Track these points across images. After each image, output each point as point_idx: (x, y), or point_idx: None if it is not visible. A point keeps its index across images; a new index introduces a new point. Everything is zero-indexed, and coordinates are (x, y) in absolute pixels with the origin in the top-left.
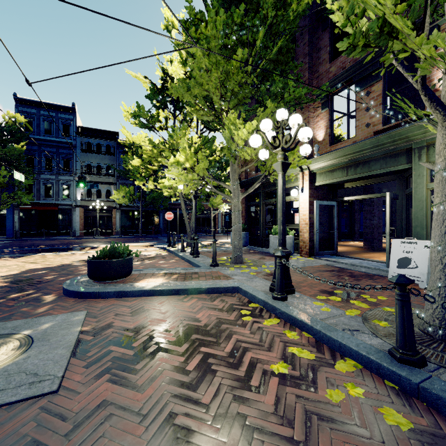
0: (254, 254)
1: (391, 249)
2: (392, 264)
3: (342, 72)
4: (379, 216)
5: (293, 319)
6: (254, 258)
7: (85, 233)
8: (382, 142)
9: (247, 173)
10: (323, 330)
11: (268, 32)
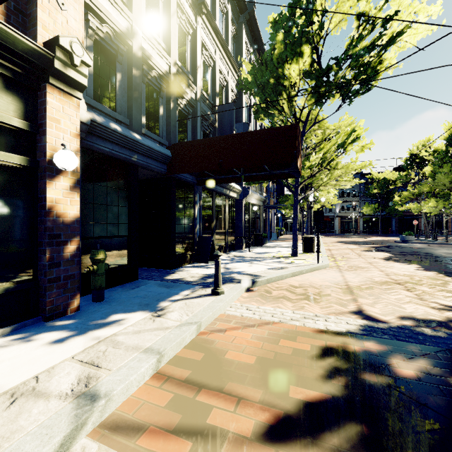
0: None
1: None
2: None
3: None
4: None
5: None
6: None
7: (340, 232)
8: None
9: None
10: None
11: None
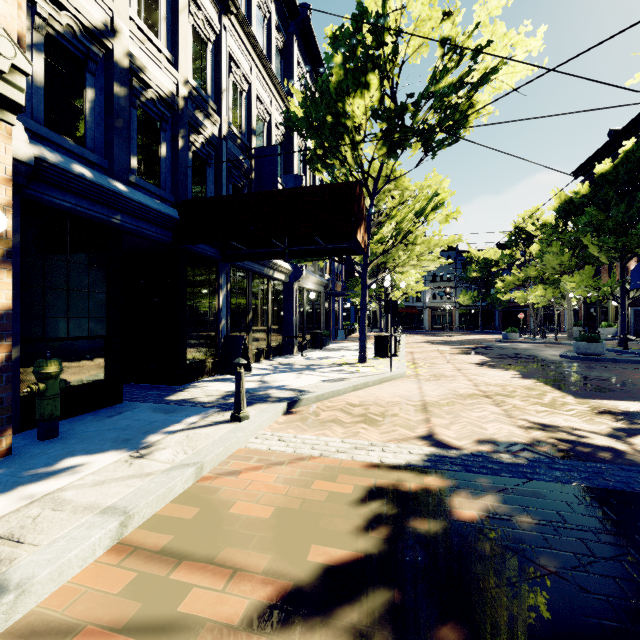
0: None
1: None
2: None
3: None
4: None
5: None
6: None
7: (431, 328)
8: None
9: None
10: None
11: None
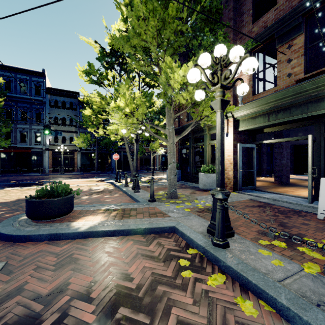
0: (185, 188)
1: (320, 188)
2: (322, 202)
3: (265, 30)
4: (287, 157)
5: (244, 279)
6: (187, 193)
7: (53, 170)
8: (305, 89)
9: (179, 122)
10: (294, 308)
11: None
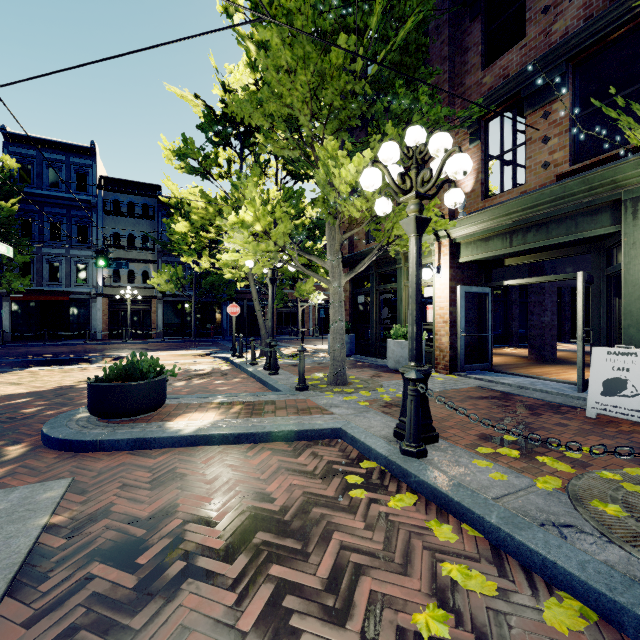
0: (363, 368)
1: (592, 364)
2: (593, 389)
3: (504, 83)
4: (552, 310)
5: (443, 497)
6: (364, 376)
7: (110, 336)
8: (571, 191)
9: (352, 245)
10: (506, 527)
11: (388, 16)
